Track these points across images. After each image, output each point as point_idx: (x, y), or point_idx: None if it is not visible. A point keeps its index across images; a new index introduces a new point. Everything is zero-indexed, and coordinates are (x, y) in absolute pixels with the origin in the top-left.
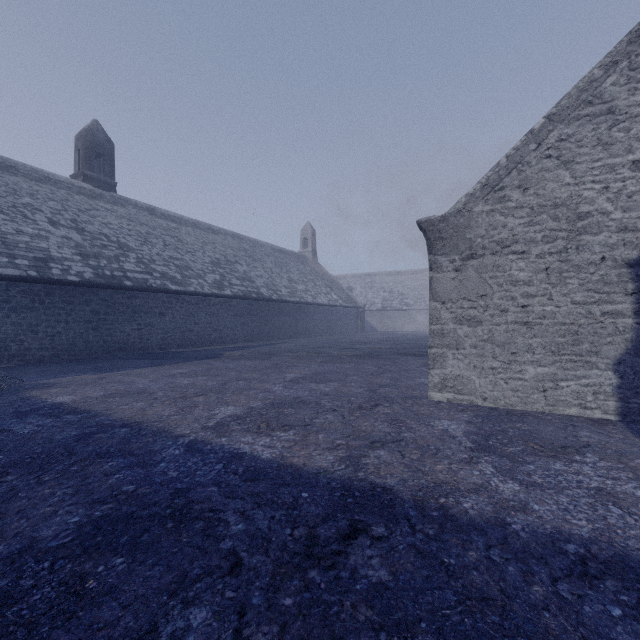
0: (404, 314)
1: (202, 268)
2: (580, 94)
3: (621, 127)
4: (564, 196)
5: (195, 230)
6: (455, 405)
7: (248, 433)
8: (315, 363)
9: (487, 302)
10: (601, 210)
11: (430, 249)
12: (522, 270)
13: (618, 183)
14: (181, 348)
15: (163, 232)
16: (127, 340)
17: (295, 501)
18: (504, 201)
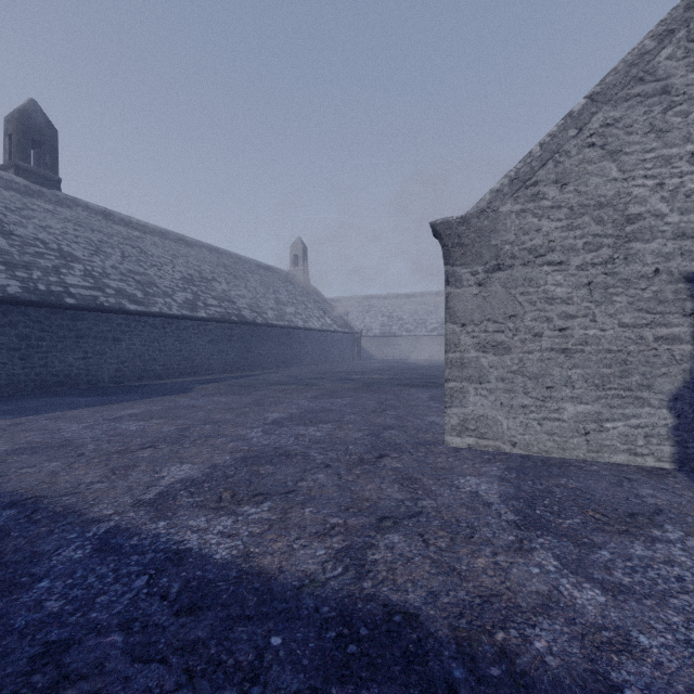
0: (404, 340)
1: (170, 285)
2: (629, 69)
3: (678, 110)
4: (610, 194)
5: (163, 241)
6: (479, 453)
7: (202, 510)
8: (305, 398)
9: (517, 324)
10: (654, 212)
11: (447, 258)
12: (559, 285)
13: (675, 179)
14: (142, 381)
15: (122, 241)
16: (69, 372)
17: (258, 659)
18: (538, 199)
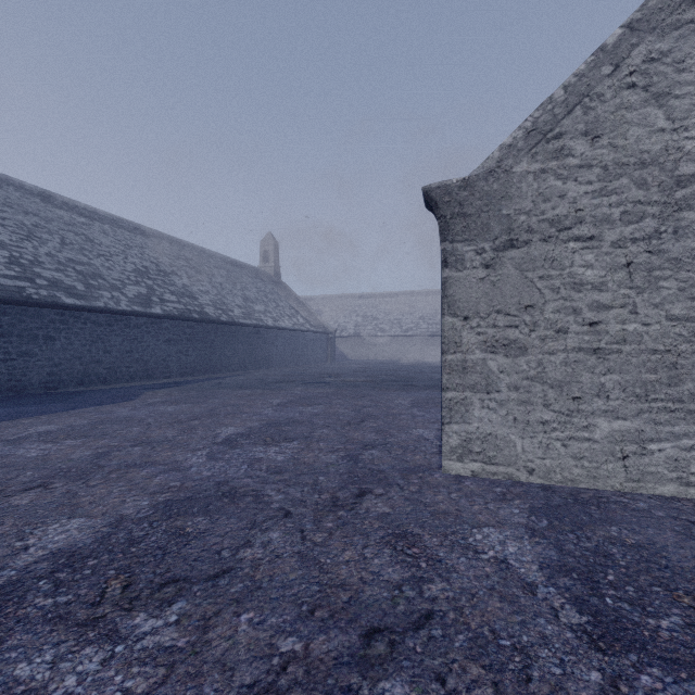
0: (379, 341)
1: (120, 277)
2: None
3: None
4: (655, 149)
5: (115, 229)
6: (487, 484)
7: (55, 631)
8: (270, 406)
9: (535, 317)
10: None
11: (445, 232)
12: (590, 266)
13: None
14: (82, 386)
15: (63, 227)
16: None
17: None
18: (562, 156)
